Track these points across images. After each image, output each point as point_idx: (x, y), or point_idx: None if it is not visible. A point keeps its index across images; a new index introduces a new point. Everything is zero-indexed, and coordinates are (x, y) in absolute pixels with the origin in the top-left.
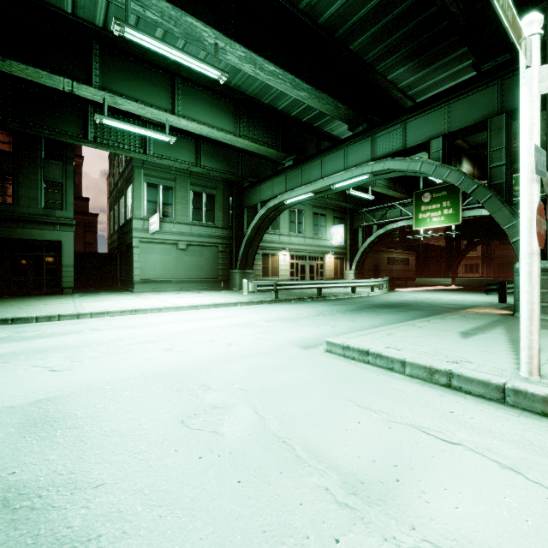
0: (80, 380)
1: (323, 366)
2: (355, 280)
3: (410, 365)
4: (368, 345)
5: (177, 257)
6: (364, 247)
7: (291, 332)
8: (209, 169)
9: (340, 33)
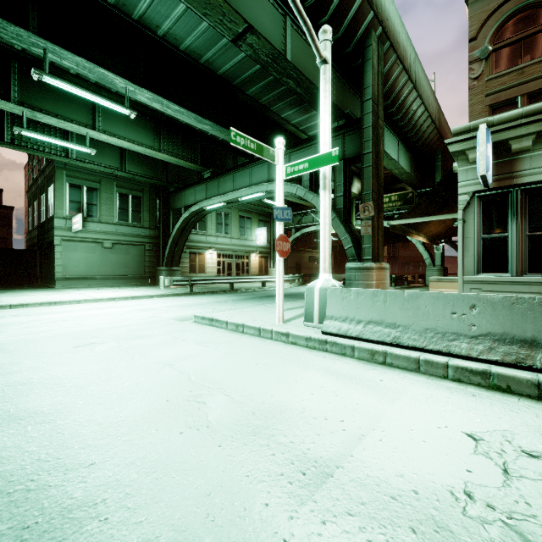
0: (8, 338)
1: (179, 327)
2: (265, 276)
3: (229, 323)
4: (216, 316)
5: (102, 255)
6: None
7: (179, 313)
8: (134, 174)
9: (236, 83)
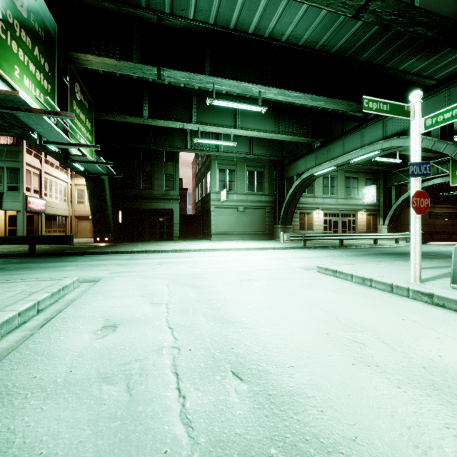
0: (202, 270)
1: (307, 274)
2: (377, 233)
3: (355, 276)
4: (339, 268)
5: (237, 217)
6: (397, 204)
7: (301, 263)
8: (258, 155)
9: (349, 54)
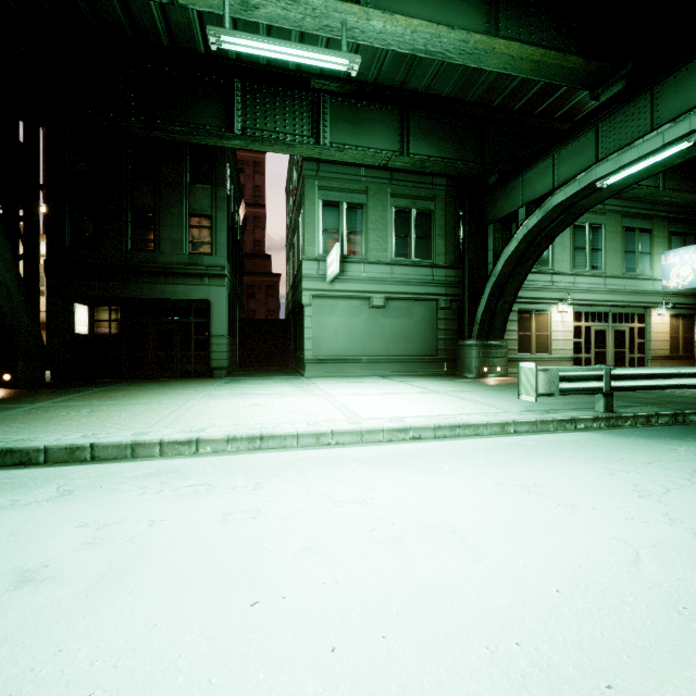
0: None
1: None
2: None
3: None
4: None
5: (370, 320)
6: None
7: None
8: (423, 160)
9: None
